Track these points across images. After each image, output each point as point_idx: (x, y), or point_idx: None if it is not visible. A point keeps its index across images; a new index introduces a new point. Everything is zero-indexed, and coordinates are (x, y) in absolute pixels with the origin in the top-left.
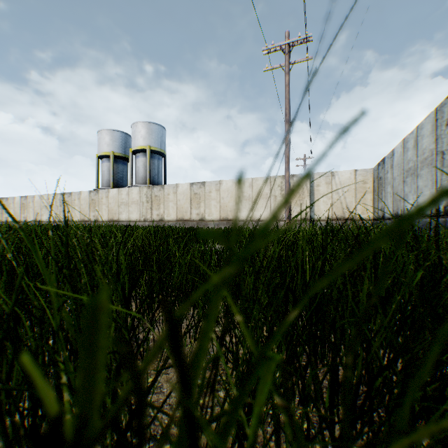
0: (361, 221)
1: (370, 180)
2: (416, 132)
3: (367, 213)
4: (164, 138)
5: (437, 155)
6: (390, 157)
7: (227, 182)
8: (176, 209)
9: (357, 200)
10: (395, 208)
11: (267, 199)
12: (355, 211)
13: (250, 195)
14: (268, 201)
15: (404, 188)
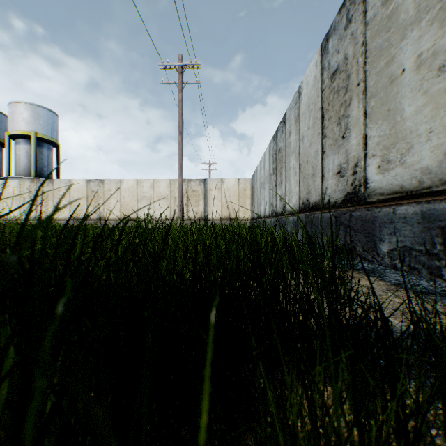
0: (243, 220)
1: (249, 188)
2: (264, 157)
3: (247, 214)
4: (56, 125)
5: (270, 176)
6: (256, 172)
7: (129, 181)
8: (70, 207)
9: (240, 203)
10: (258, 211)
11: (167, 200)
12: (239, 212)
13: (152, 195)
14: (168, 202)
15: (261, 196)
